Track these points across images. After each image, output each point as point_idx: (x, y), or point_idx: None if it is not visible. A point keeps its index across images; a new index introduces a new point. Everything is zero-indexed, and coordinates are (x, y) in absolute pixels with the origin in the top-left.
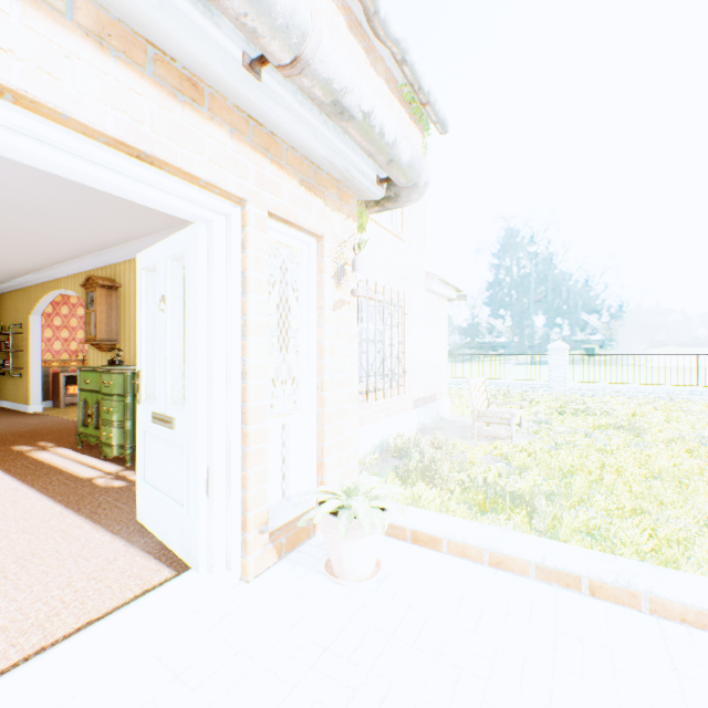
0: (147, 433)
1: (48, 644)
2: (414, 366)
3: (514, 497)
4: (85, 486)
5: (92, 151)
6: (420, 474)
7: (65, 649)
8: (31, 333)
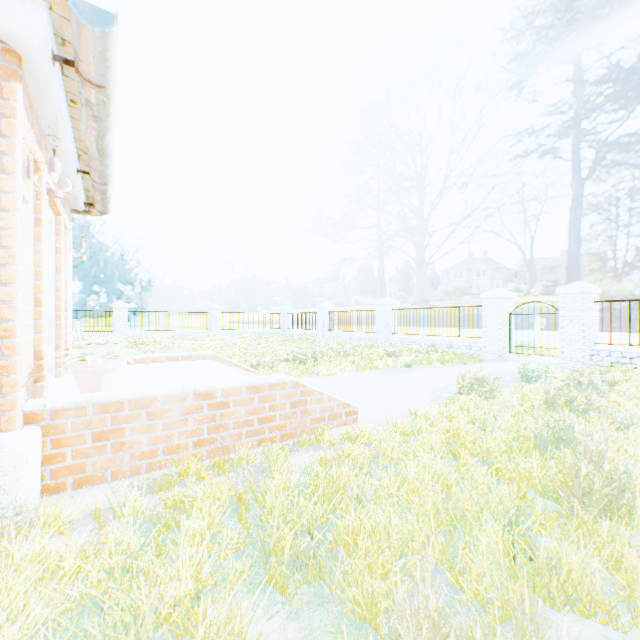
0: None
1: None
2: None
3: None
4: None
5: None
6: None
7: None
8: None
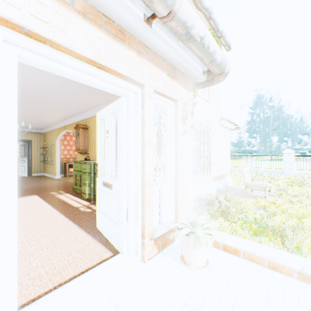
0: (100, 190)
1: (63, 281)
2: (214, 161)
3: (272, 228)
4: (76, 210)
5: (80, 65)
6: (220, 213)
7: (70, 286)
8: (56, 147)
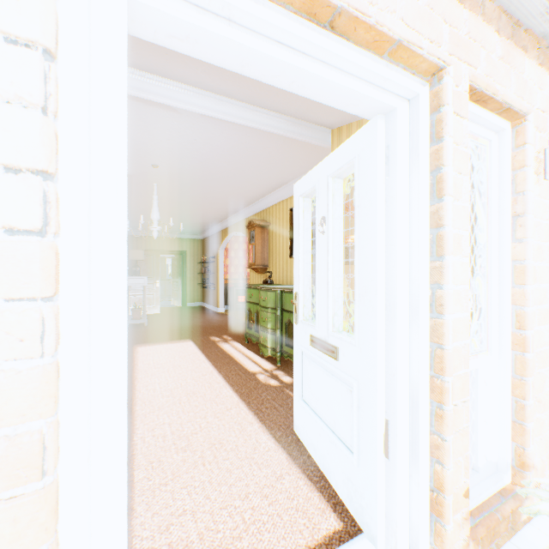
0: (303, 353)
1: None
2: None
3: None
4: (251, 379)
5: (278, 21)
6: None
7: None
8: (219, 262)
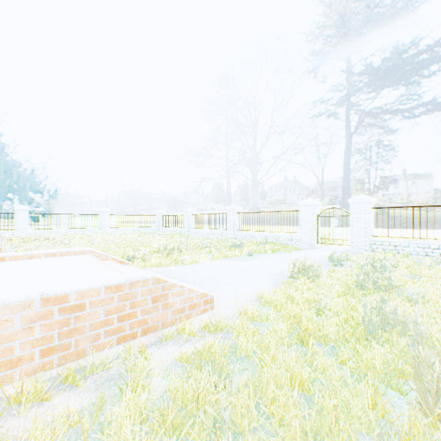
0: None
1: None
2: None
3: None
4: None
5: None
6: None
7: None
8: None
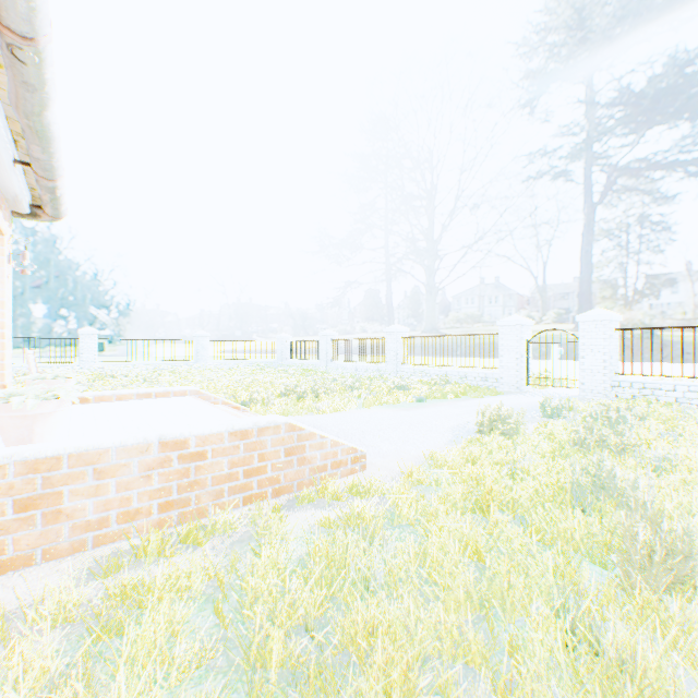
0: None
1: None
2: None
3: None
4: None
5: None
6: None
7: None
8: None
